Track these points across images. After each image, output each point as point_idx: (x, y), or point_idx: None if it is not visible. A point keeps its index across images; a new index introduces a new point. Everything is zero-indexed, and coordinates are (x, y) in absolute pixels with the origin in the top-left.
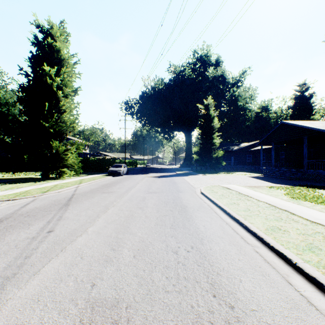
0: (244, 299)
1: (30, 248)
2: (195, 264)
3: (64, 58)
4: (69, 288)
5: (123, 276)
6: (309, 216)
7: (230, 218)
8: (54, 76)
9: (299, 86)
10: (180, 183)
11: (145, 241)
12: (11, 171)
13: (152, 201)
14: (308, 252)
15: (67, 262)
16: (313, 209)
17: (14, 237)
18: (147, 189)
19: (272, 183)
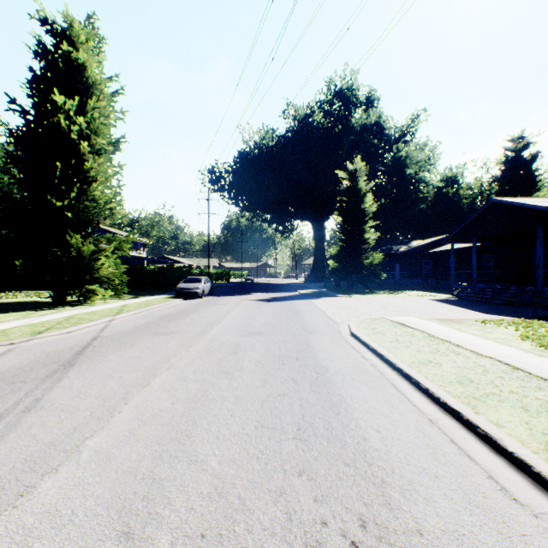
0: None
1: None
2: None
3: (93, 81)
4: None
5: None
6: None
7: (433, 402)
8: (75, 116)
9: (513, 140)
10: (308, 313)
11: (228, 496)
12: None
13: (252, 356)
14: None
15: None
16: None
17: None
18: (245, 325)
19: (481, 312)
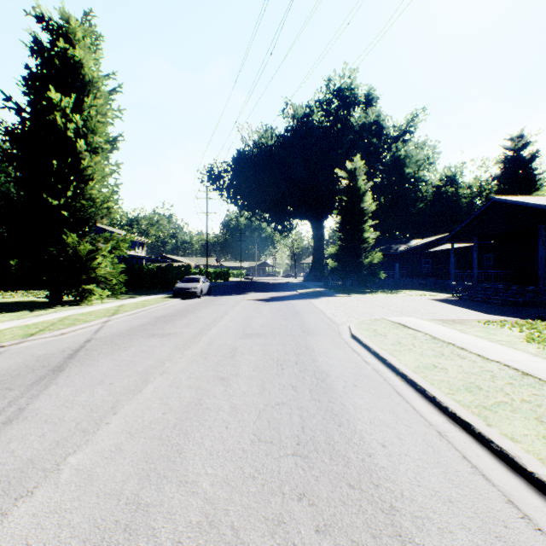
0: None
1: None
2: None
3: (89, 79)
4: None
5: None
6: None
7: (440, 412)
8: (72, 114)
9: (512, 139)
10: (307, 314)
11: (220, 526)
12: None
13: (250, 360)
14: None
15: None
16: None
17: None
18: (242, 326)
19: (482, 312)
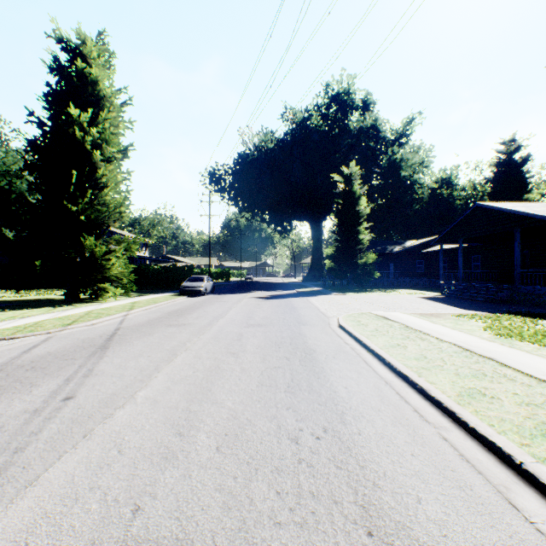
0: (427, 542)
1: (26, 432)
2: (331, 465)
3: (104, 94)
4: (89, 516)
5: (194, 490)
6: (533, 369)
7: (392, 372)
8: (88, 126)
9: (505, 143)
10: (303, 309)
11: (240, 418)
12: (13, 289)
13: (253, 342)
14: (541, 441)
15: (92, 460)
16: (539, 357)
17: (2, 409)
18: (246, 319)
19: (461, 308)
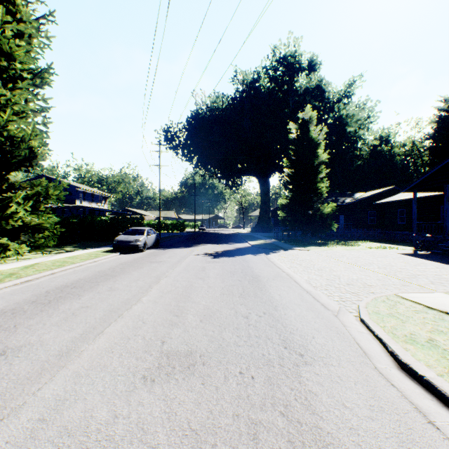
0: None
1: None
2: None
3: None
4: None
5: None
6: None
7: None
8: None
9: (445, 101)
10: (272, 282)
11: None
12: None
13: None
14: None
15: None
16: None
17: None
18: (168, 321)
19: None
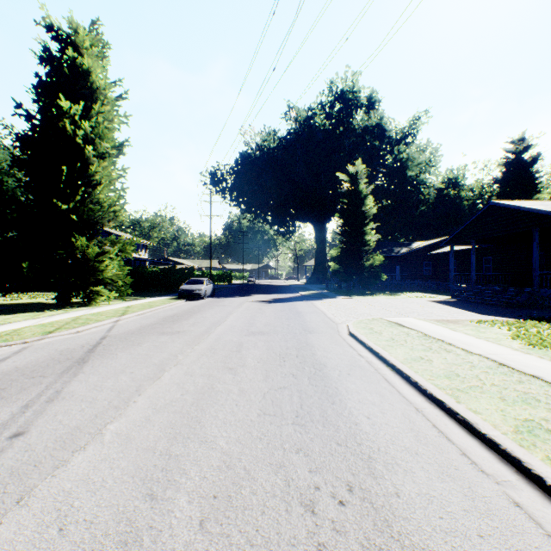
0: None
1: None
2: None
3: (97, 86)
4: None
5: None
6: None
7: (420, 394)
8: (80, 120)
9: (514, 142)
10: (308, 314)
11: (235, 468)
12: None
13: (254, 353)
14: None
15: (17, 548)
16: None
17: None
18: (247, 325)
19: (477, 313)
